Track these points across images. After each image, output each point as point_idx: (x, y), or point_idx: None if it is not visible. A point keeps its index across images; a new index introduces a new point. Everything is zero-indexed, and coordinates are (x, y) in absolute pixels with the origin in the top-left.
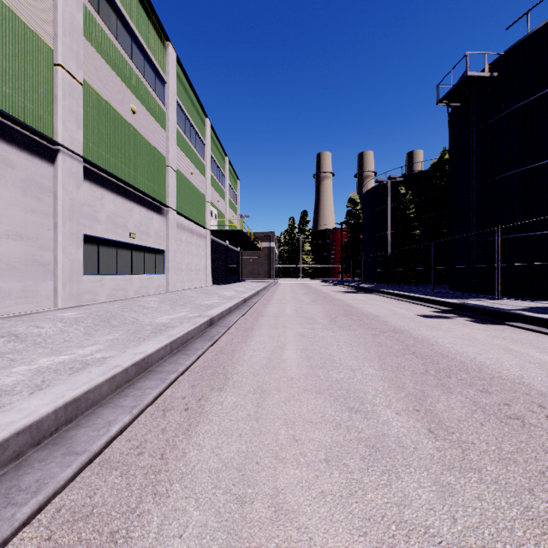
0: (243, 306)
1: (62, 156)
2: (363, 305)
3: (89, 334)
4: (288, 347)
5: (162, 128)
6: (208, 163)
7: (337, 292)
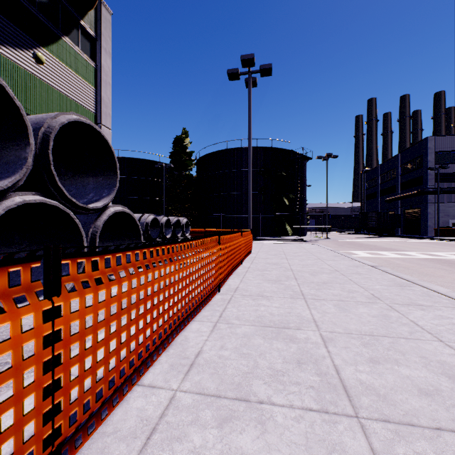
0: None
1: None
2: None
3: None
4: None
5: None
6: None
7: None
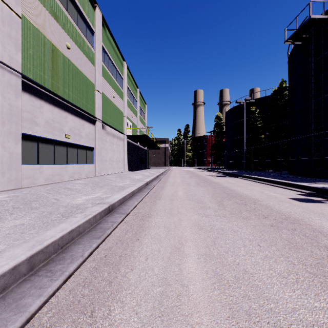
0: (145, 188)
1: (0, 70)
2: (237, 187)
3: (1, 218)
4: (186, 249)
5: (91, 63)
6: (125, 91)
7: (212, 176)
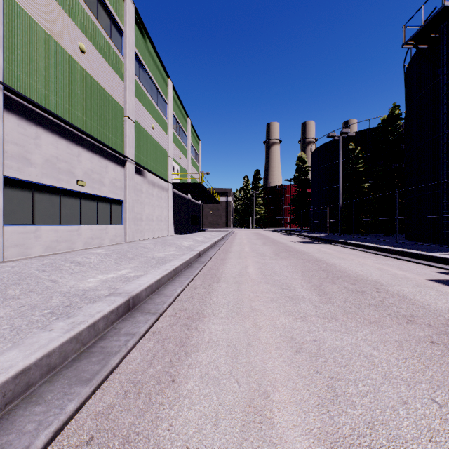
0: (196, 262)
1: None
2: (338, 260)
3: None
4: (278, 415)
5: (118, 77)
6: (170, 121)
7: (295, 242)
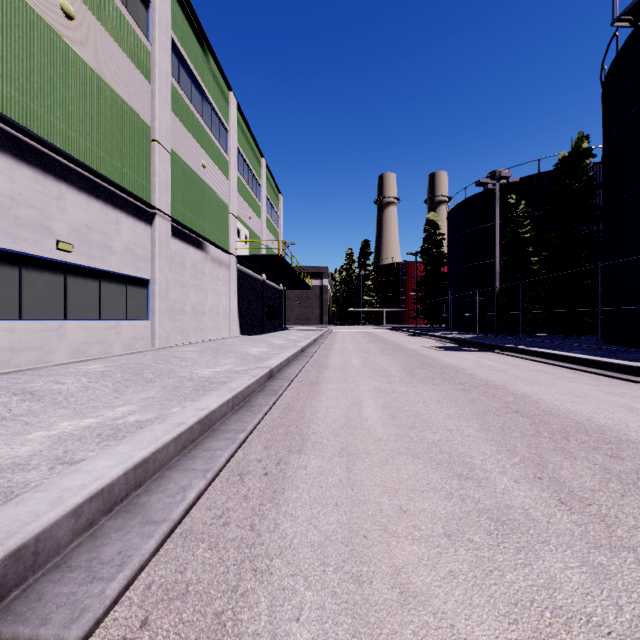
0: (261, 392)
1: None
2: (528, 386)
3: None
4: None
5: (141, 74)
6: (232, 159)
7: (432, 348)
